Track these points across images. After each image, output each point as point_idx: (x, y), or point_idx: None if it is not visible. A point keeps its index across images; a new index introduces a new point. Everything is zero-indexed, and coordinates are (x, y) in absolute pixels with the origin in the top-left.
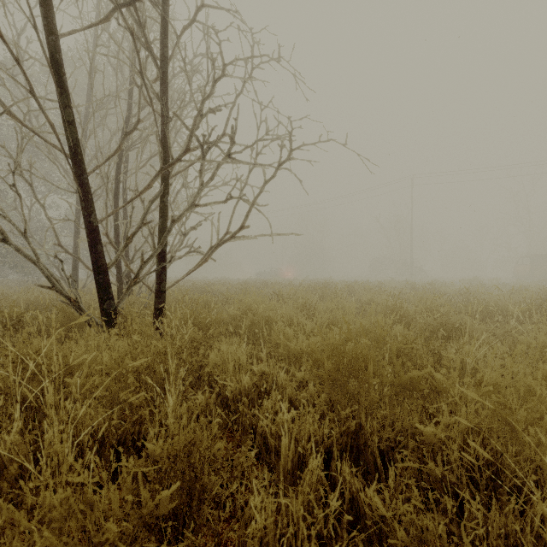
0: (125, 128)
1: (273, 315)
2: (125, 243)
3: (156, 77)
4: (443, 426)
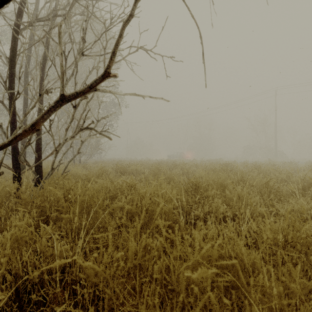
0: None
1: None
2: None
3: None
4: None
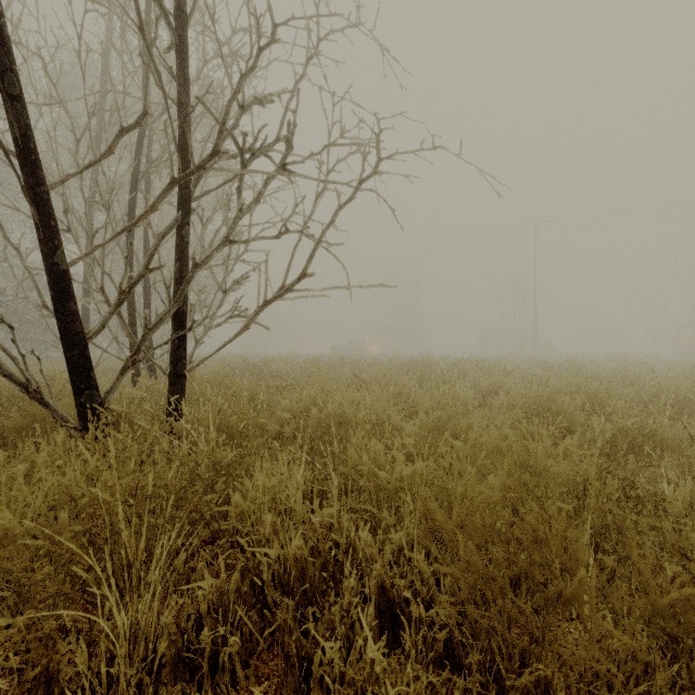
0: (120, 121)
1: (352, 412)
2: (117, 299)
3: (171, 45)
4: None
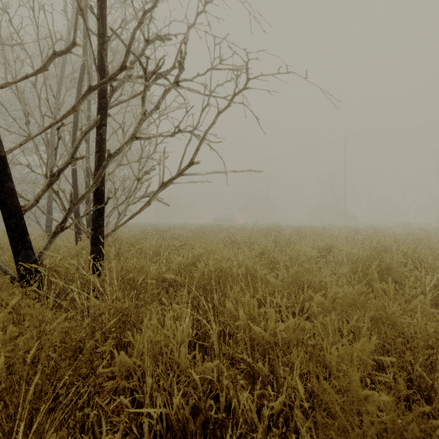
0: (53, 47)
1: (228, 266)
2: (48, 180)
3: None
4: None
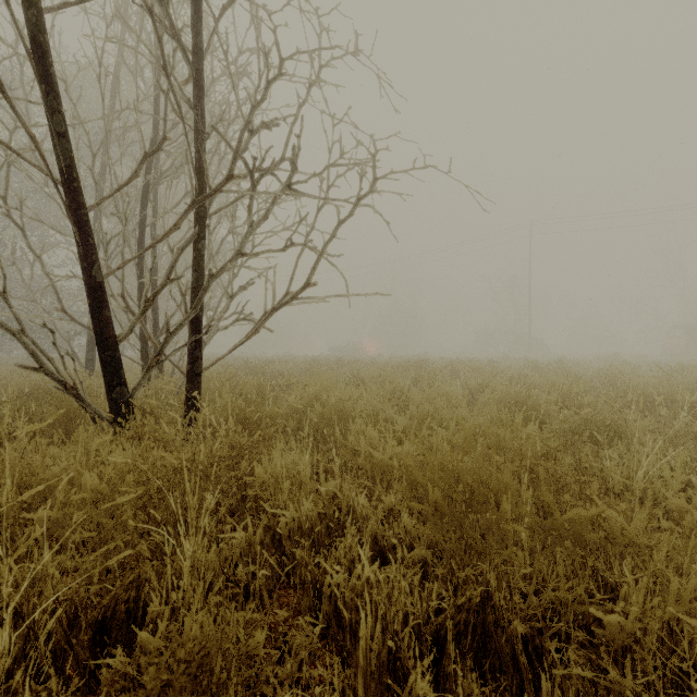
0: (144, 147)
1: (351, 407)
2: (143, 306)
3: (189, 77)
4: (637, 612)
